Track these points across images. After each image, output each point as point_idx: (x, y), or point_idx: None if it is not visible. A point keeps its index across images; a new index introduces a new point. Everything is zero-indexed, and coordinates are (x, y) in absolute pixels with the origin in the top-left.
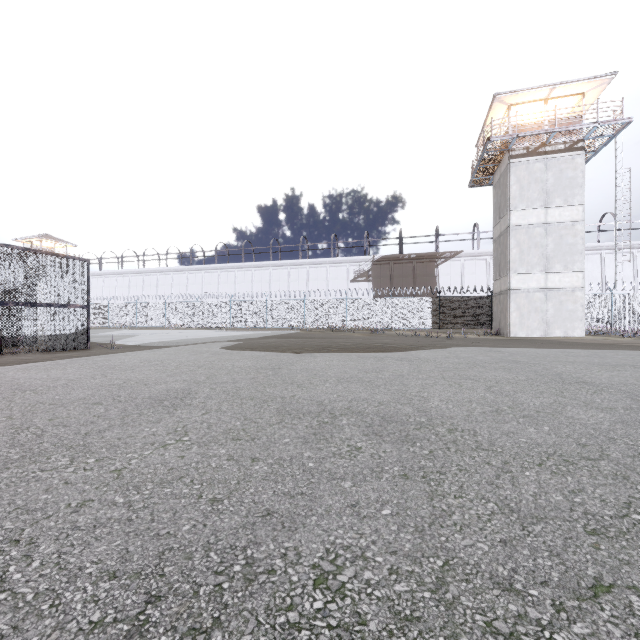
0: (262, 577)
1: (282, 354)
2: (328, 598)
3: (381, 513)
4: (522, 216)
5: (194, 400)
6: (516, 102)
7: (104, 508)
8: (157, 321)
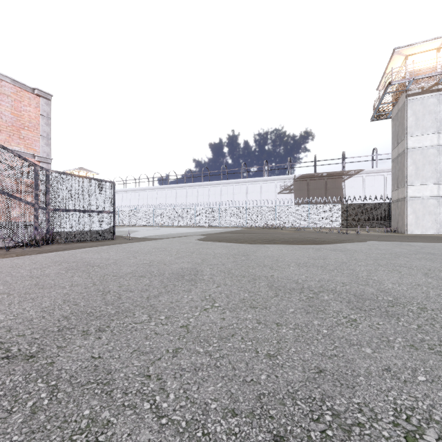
0: (355, 429)
1: (242, 245)
2: None
3: (418, 379)
4: (417, 140)
5: (204, 276)
6: (412, 53)
7: (193, 355)
8: (148, 221)
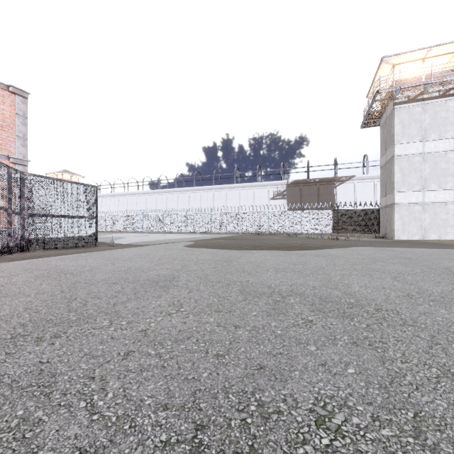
0: (274, 416)
1: (229, 251)
2: (331, 436)
3: (347, 372)
4: (404, 148)
5: (179, 282)
6: (399, 62)
7: (143, 357)
8: (137, 227)
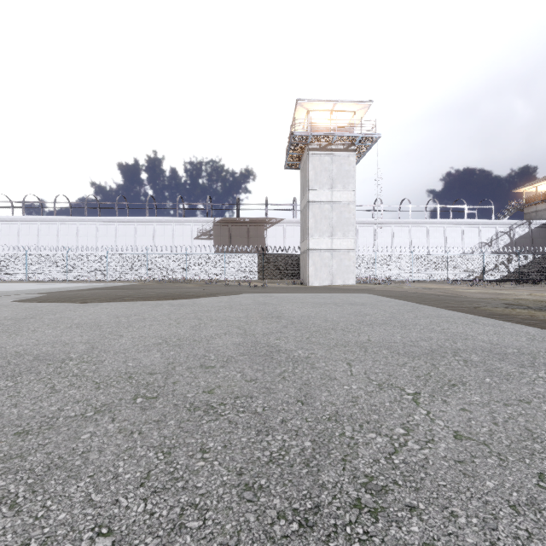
0: None
1: (67, 304)
2: None
3: None
4: (316, 195)
5: None
6: (312, 109)
7: None
8: None
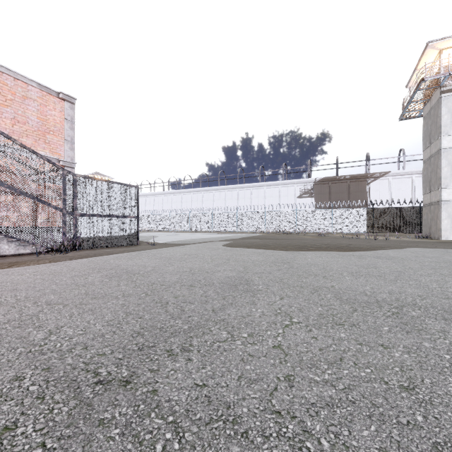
0: None
1: (275, 251)
2: None
3: None
4: None
5: (258, 286)
6: (447, 46)
7: (312, 385)
8: (164, 227)
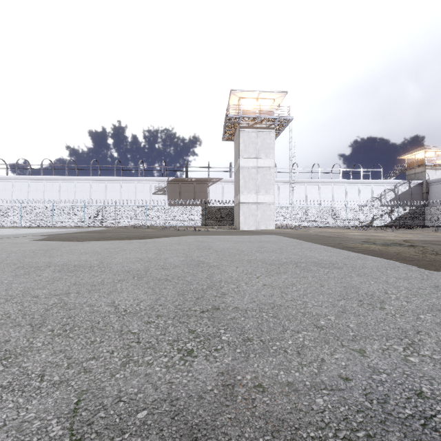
0: None
1: (68, 242)
2: None
3: (17, 289)
4: (246, 162)
5: None
6: (242, 96)
7: None
8: None
